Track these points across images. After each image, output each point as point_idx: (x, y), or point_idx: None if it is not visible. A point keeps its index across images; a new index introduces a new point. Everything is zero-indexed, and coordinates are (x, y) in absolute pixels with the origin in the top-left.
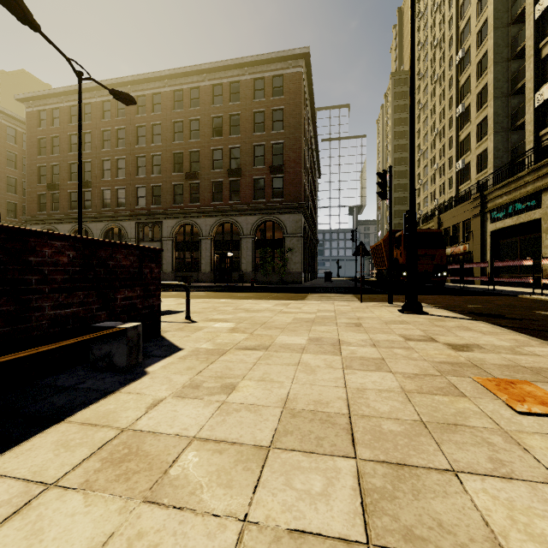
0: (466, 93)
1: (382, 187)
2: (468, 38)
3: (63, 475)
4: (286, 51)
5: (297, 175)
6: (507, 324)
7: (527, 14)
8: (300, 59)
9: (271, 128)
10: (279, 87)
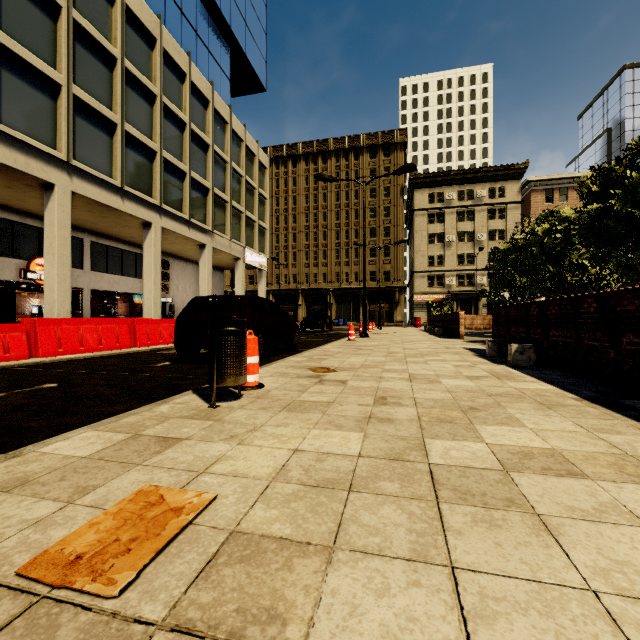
0: None
1: None
2: None
3: (635, 458)
4: None
5: None
6: None
7: None
8: None
9: None
10: None
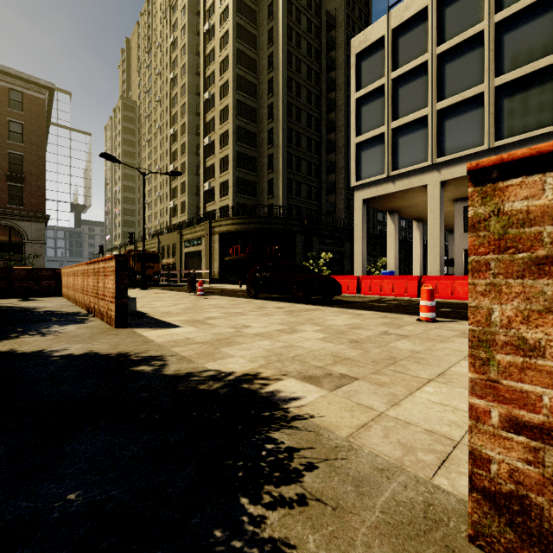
0: (175, 159)
1: (131, 239)
2: (177, 124)
3: None
4: (28, 75)
5: (40, 189)
6: (171, 291)
7: (201, 140)
8: (44, 88)
9: (7, 137)
10: (18, 102)
